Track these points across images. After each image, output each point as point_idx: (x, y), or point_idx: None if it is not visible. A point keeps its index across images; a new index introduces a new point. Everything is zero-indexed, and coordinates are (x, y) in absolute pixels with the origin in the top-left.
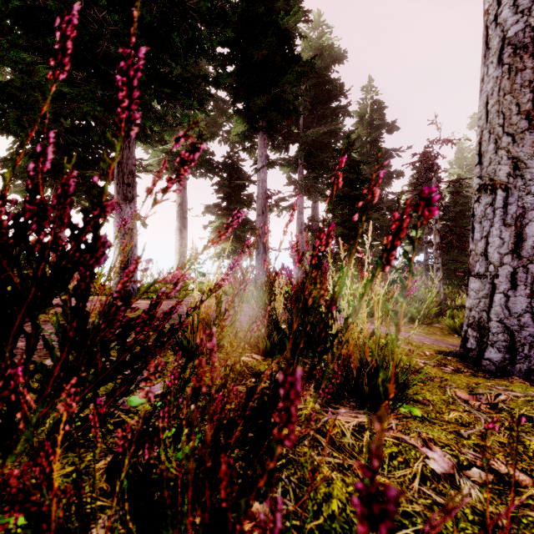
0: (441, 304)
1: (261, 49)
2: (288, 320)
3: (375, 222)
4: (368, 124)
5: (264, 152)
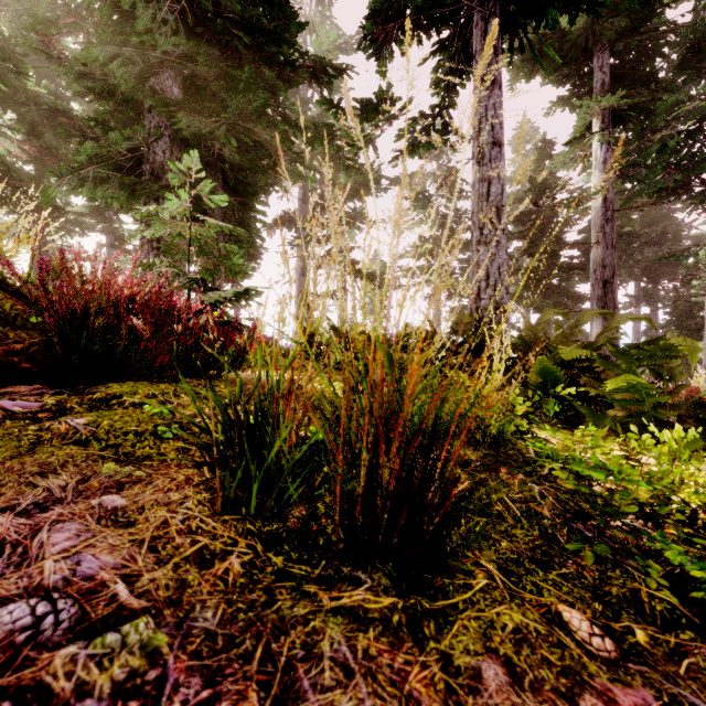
0: None
1: None
2: None
3: None
4: None
5: None
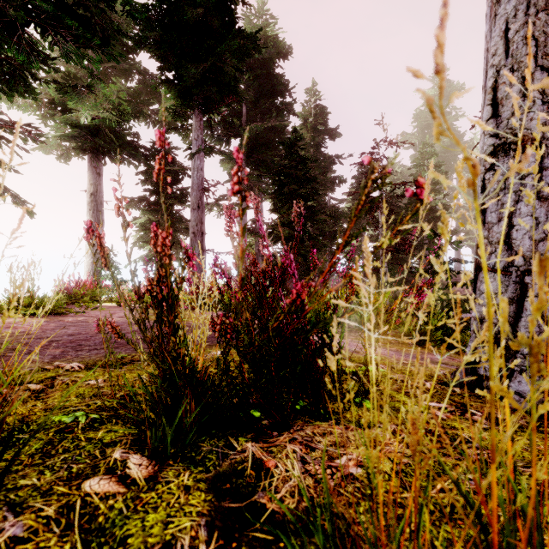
0: (388, 309)
1: (195, 5)
2: (218, 368)
3: (319, 227)
4: (312, 128)
5: (201, 135)
